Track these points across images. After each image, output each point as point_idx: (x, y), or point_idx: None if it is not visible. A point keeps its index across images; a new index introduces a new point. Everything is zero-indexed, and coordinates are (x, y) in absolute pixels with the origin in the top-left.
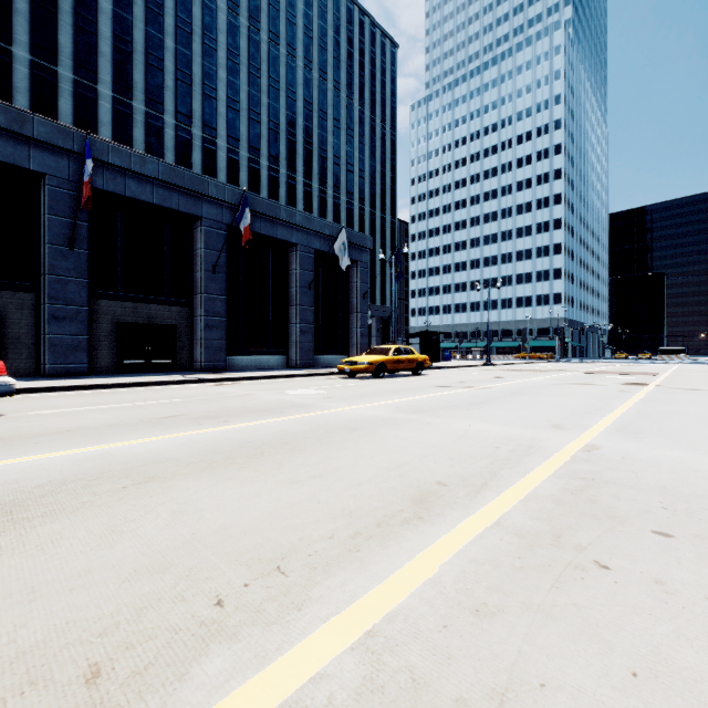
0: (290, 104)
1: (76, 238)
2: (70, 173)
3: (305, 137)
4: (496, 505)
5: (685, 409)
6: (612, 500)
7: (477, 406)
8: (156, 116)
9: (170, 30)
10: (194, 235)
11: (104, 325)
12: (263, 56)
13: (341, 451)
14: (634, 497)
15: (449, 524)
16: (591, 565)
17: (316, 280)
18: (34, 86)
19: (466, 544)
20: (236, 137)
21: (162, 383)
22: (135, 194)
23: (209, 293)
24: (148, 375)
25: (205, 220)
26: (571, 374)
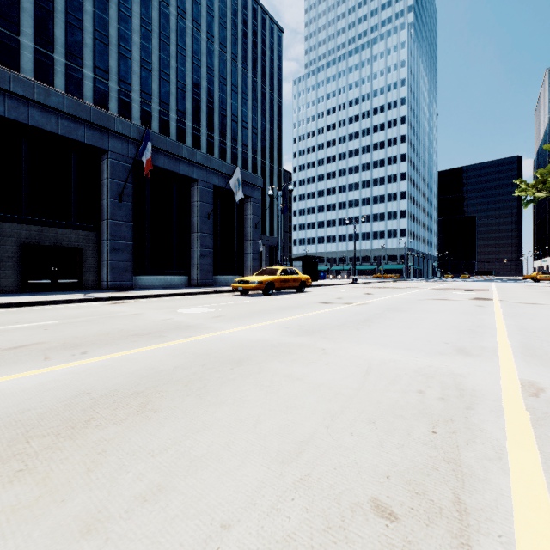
0: (195, 69)
1: None
2: None
3: (208, 97)
4: None
5: None
6: None
7: (365, 325)
8: (76, 69)
9: None
10: (101, 166)
11: (7, 247)
12: (172, 27)
13: (211, 411)
14: None
15: None
16: None
17: (215, 211)
18: None
19: None
20: (148, 93)
21: (56, 302)
22: (39, 123)
23: (115, 219)
24: (50, 294)
25: (111, 153)
26: (423, 290)
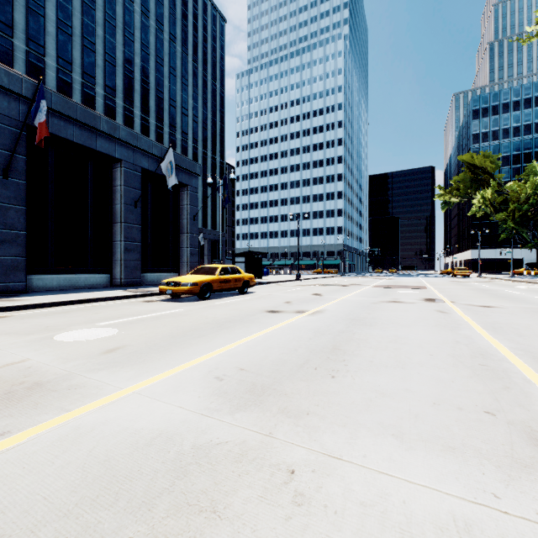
0: (127, 43)
1: None
2: None
3: (143, 76)
4: None
5: None
6: None
7: (338, 361)
8: None
9: None
10: None
11: None
12: None
13: None
14: None
15: None
16: None
17: (145, 199)
18: None
19: None
20: (67, 60)
21: None
22: None
23: None
24: None
25: None
26: (369, 289)
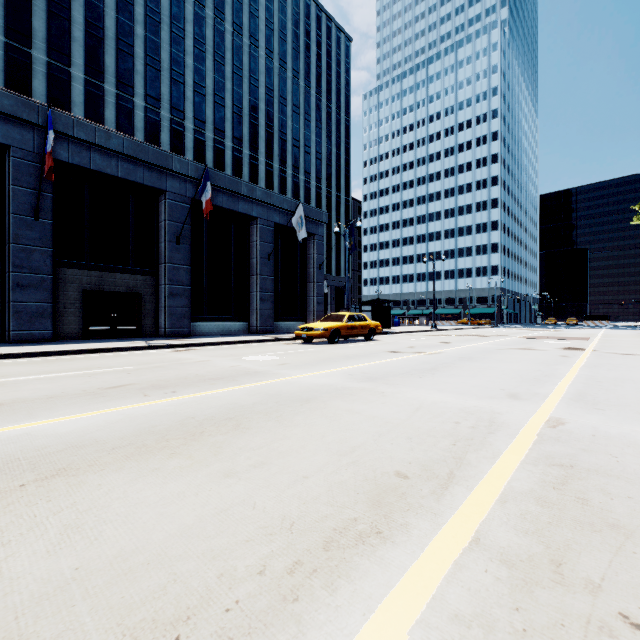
0: (252, 90)
1: (41, 208)
2: (35, 145)
3: (267, 121)
4: (469, 508)
5: (631, 376)
6: (604, 499)
7: (429, 373)
8: (126, 98)
9: (140, 18)
10: (158, 207)
11: (70, 293)
12: (228, 46)
13: (289, 430)
14: (627, 493)
15: (416, 544)
16: (619, 624)
17: (276, 251)
18: (9, 67)
19: (441, 583)
20: (202, 120)
21: (123, 349)
22: (100, 167)
23: (173, 263)
24: (112, 341)
25: (169, 194)
26: (511, 339)
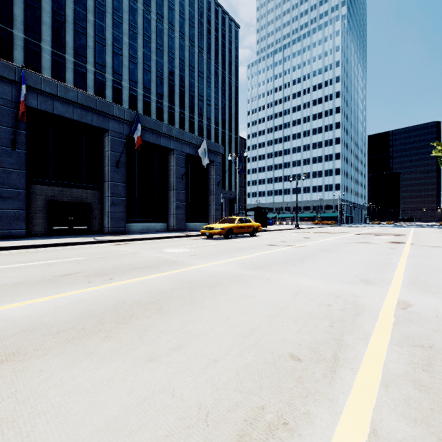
0: (170, 61)
1: (17, 142)
2: (12, 96)
3: (180, 82)
4: (359, 394)
5: None
6: None
7: (300, 262)
8: (81, 65)
9: (91, 9)
10: (103, 141)
11: (39, 203)
12: (153, 29)
13: (200, 313)
14: None
15: (321, 438)
16: None
17: (187, 173)
18: None
19: None
20: (135, 81)
21: (76, 243)
22: (61, 112)
23: (114, 181)
24: (69, 237)
25: (111, 132)
26: (351, 235)
